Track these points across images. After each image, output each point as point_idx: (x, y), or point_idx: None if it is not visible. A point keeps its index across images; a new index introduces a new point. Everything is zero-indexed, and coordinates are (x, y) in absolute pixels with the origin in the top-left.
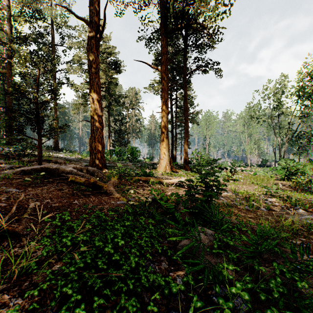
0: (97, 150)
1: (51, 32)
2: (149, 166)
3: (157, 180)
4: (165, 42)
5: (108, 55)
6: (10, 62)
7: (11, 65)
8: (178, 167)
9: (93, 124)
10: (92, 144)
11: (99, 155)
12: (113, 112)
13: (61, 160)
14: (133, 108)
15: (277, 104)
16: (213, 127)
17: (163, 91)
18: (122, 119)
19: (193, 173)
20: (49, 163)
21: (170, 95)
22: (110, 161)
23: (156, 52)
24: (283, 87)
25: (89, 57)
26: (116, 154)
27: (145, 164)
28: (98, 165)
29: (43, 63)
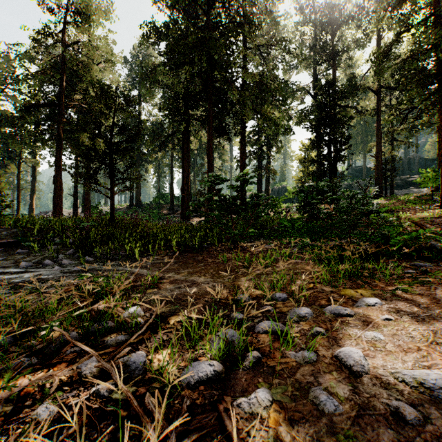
0: None
1: None
2: None
3: None
4: None
5: None
6: None
7: None
8: None
9: None
10: None
11: None
12: None
13: None
14: None
15: None
16: None
17: None
18: None
19: None
20: None
21: None
22: None
23: None
24: None
25: None
26: None
27: None
28: None
29: None
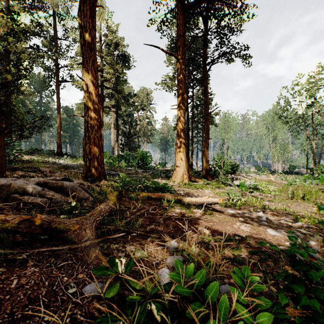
0: (92, 155)
1: (54, 24)
2: (162, 174)
3: (174, 198)
4: (182, 21)
5: (115, 48)
6: (7, 57)
7: (8, 61)
8: (196, 175)
9: (87, 119)
10: (85, 146)
11: (95, 161)
12: (122, 114)
13: (56, 167)
14: (144, 110)
15: (311, 101)
16: (232, 130)
17: (179, 82)
18: (131, 120)
19: (217, 184)
20: (29, 171)
21: (186, 92)
22: (117, 167)
23: (170, 40)
24: (320, 80)
25: (81, 29)
26: (124, 159)
27: (157, 171)
28: (93, 174)
29: (3, 22)
